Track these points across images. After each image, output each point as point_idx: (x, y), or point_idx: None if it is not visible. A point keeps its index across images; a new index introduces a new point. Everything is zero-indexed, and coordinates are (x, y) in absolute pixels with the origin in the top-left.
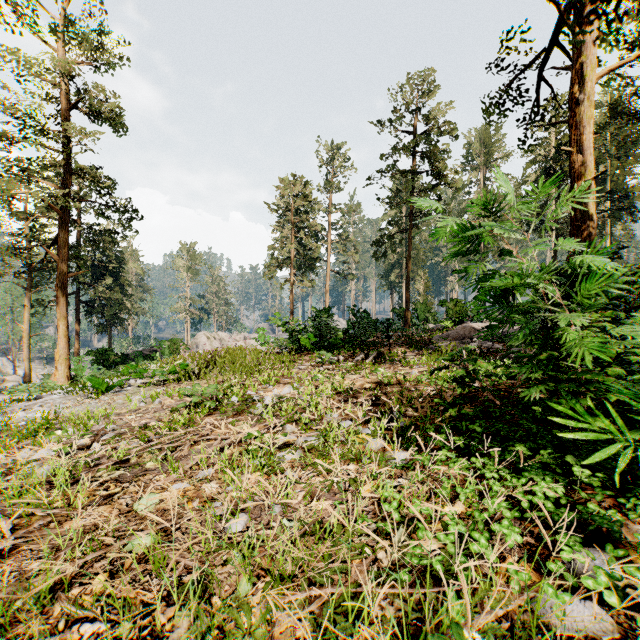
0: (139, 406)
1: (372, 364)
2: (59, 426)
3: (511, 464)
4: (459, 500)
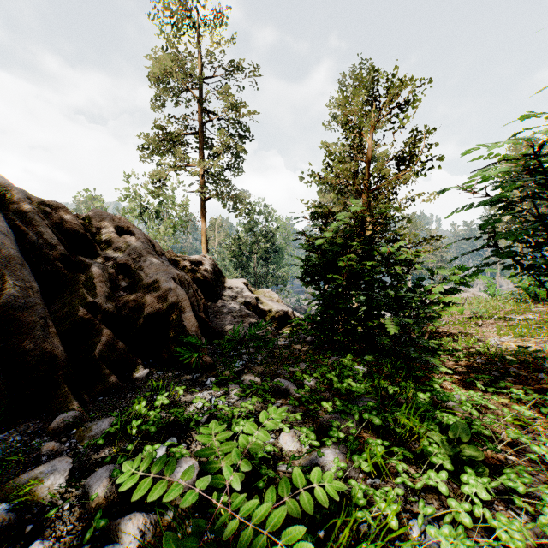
0: None
1: None
2: None
3: None
4: None
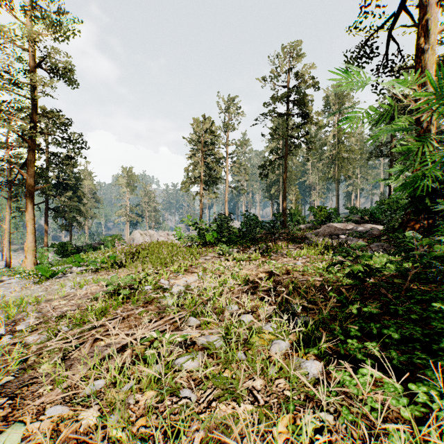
0: (69, 292)
1: (262, 255)
2: None
3: None
4: None
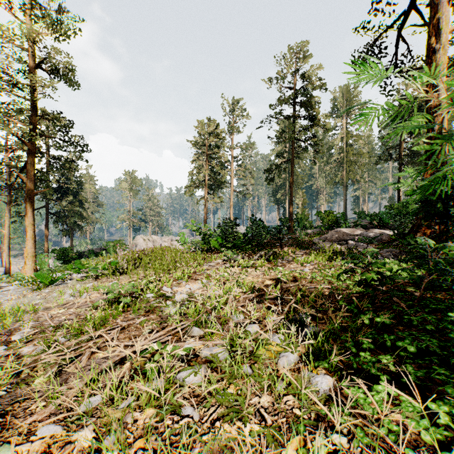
0: (68, 300)
1: (269, 261)
2: None
3: None
4: None
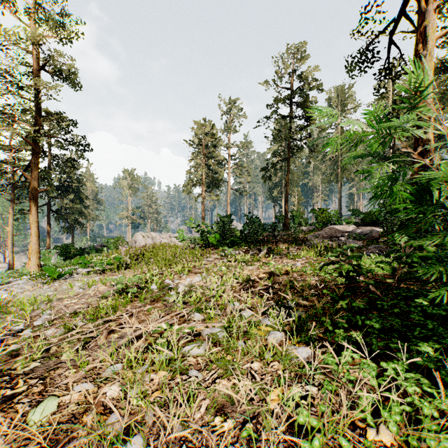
0: (78, 292)
1: (264, 257)
2: (9, 310)
3: (415, 364)
4: (380, 420)
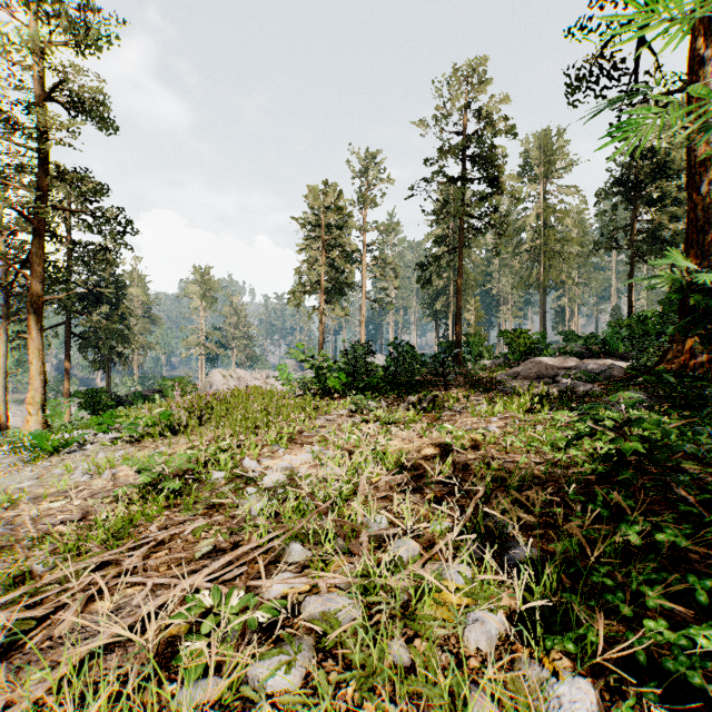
0: (78, 482)
1: (426, 413)
2: None
3: None
4: None
